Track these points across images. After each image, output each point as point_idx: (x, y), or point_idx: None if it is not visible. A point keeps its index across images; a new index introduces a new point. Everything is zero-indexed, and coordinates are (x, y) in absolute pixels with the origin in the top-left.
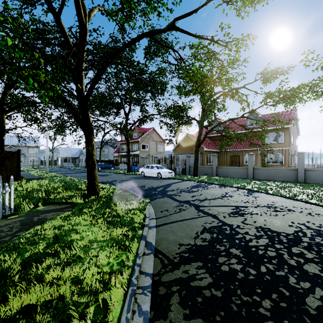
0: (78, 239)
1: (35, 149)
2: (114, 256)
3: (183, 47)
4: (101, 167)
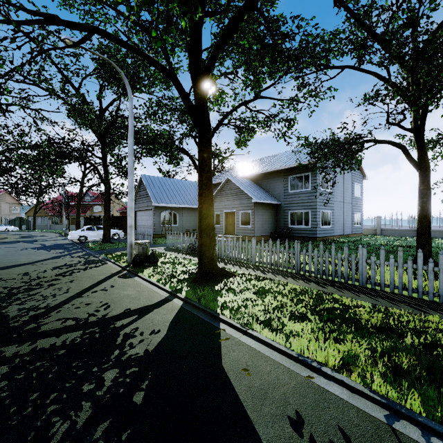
0: None
1: None
2: None
3: None
4: None
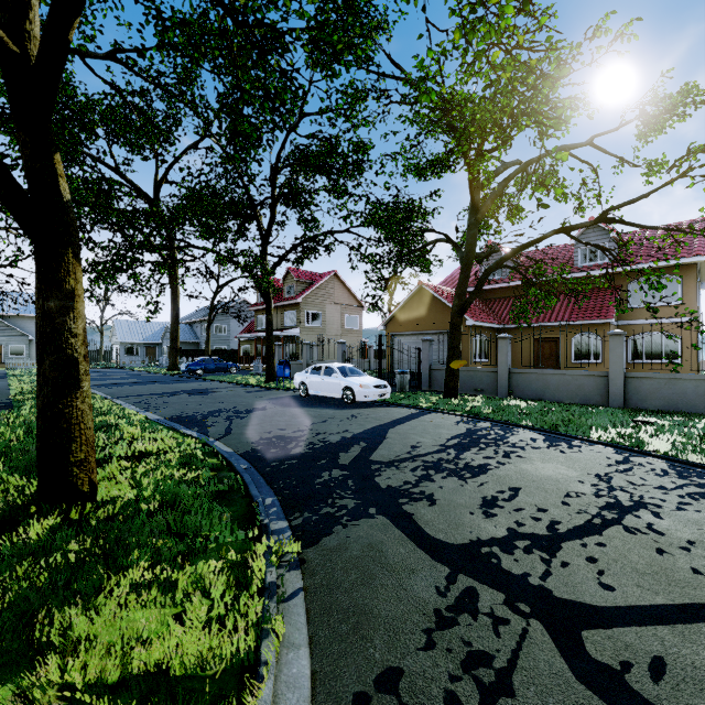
0: None
1: None
2: None
3: None
4: (205, 368)
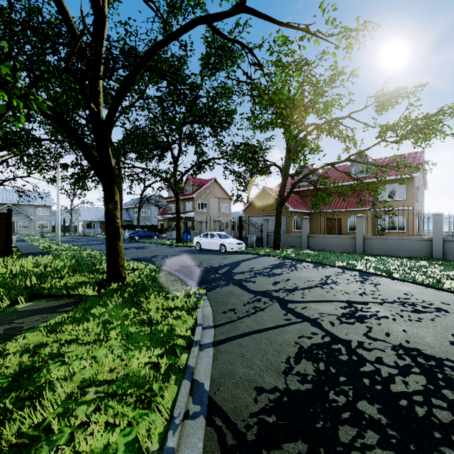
0: (61, 381)
1: (45, 209)
2: (124, 424)
3: (260, 44)
4: (139, 235)
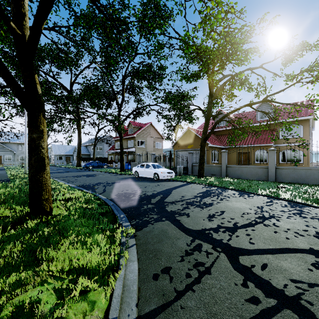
0: None
1: None
2: None
3: None
4: (93, 165)
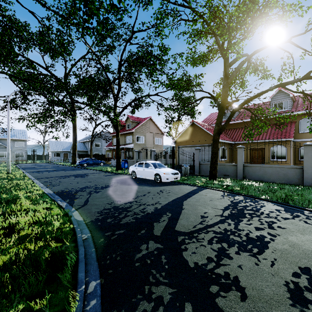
0: None
1: (22, 142)
2: None
3: None
4: (88, 163)
